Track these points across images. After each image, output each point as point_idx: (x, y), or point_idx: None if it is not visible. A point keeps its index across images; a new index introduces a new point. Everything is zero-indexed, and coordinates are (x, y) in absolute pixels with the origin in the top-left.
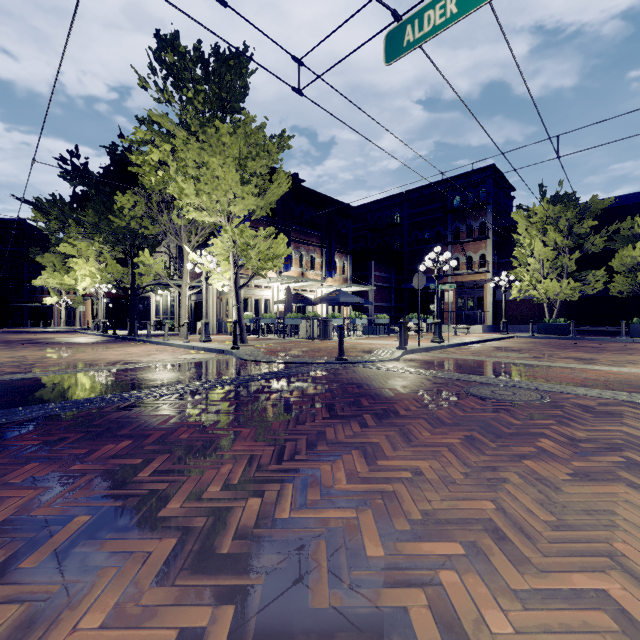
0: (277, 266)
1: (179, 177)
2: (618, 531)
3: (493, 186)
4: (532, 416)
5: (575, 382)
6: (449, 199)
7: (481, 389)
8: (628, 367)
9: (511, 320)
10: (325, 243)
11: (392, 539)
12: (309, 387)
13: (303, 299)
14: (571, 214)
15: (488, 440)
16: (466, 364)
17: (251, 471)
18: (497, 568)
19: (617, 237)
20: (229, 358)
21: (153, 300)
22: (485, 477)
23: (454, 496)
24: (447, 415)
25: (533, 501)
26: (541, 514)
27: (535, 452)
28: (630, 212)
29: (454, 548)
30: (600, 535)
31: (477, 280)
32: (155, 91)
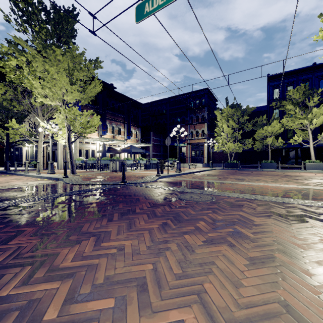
0: (93, 131)
1: (30, 77)
2: (211, 275)
3: (207, 98)
4: (202, 209)
5: (230, 190)
6: (188, 103)
7: (186, 195)
8: (255, 182)
9: (215, 161)
10: (126, 121)
11: (72, 302)
12: (95, 198)
13: (113, 150)
14: (238, 113)
15: (173, 224)
16: (186, 183)
17: (9, 259)
18: (128, 315)
19: (257, 124)
20: (59, 183)
21: (24, 149)
22: (159, 248)
23: (133, 263)
24: (161, 211)
25: (176, 261)
26: (176, 269)
27: (193, 229)
28: (262, 114)
29: (109, 303)
30: (200, 279)
31: (200, 142)
32: (15, 24)
